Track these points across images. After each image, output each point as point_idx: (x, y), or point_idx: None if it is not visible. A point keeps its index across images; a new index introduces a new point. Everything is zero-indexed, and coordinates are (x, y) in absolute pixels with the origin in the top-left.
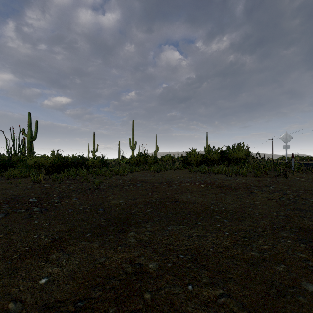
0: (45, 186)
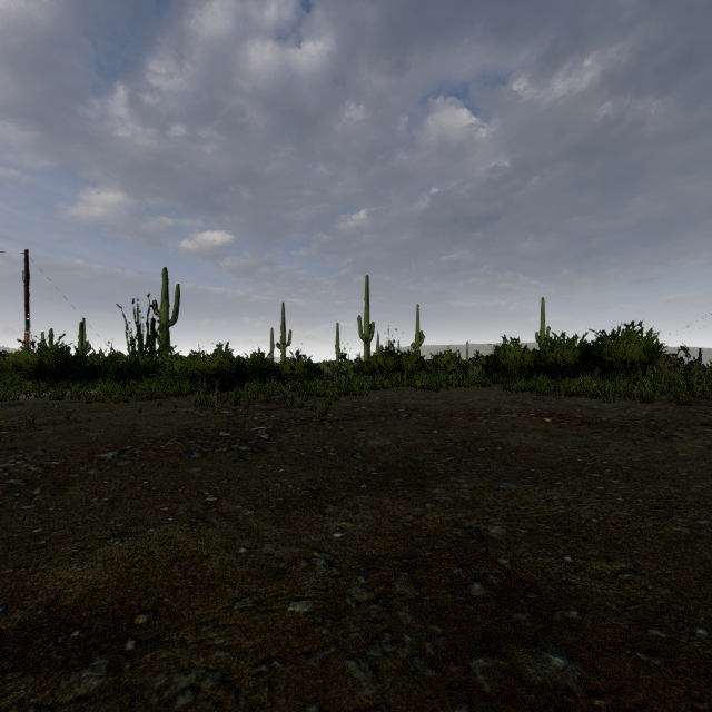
0: (224, 412)
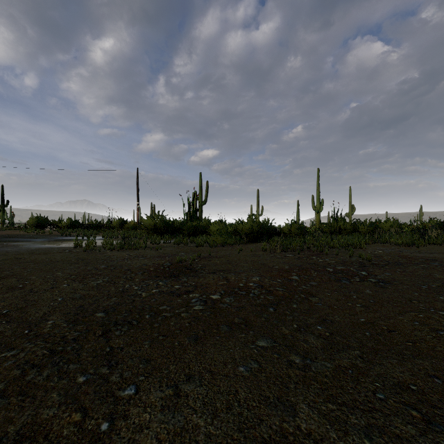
0: (288, 255)
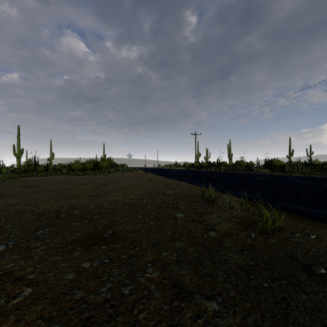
0: None
